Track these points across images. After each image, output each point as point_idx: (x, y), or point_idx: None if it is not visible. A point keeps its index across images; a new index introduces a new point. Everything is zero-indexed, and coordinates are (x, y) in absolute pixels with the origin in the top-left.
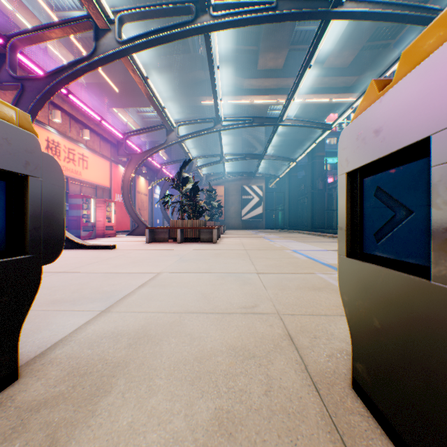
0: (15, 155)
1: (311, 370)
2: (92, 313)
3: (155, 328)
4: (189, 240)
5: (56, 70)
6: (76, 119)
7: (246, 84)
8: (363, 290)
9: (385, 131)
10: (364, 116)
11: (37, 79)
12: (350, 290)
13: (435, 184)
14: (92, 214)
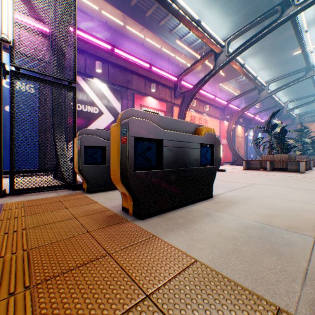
0: (212, 140)
1: None
2: (225, 190)
3: (251, 197)
4: (276, 170)
5: (196, 84)
6: (201, 101)
7: None
8: None
9: None
10: None
11: (188, 90)
12: None
13: None
14: None
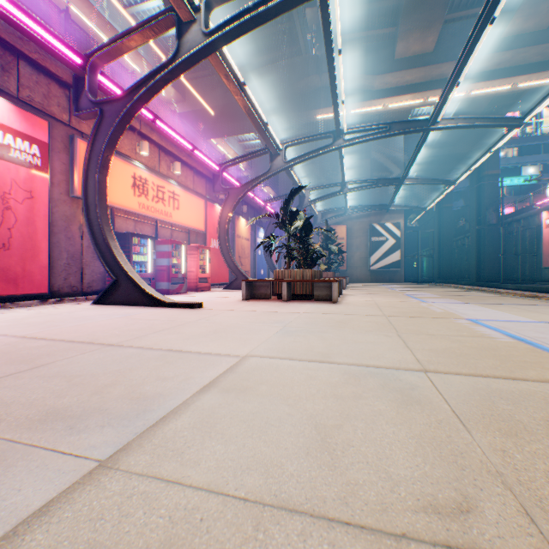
0: None
1: None
2: (76, 470)
3: None
4: (298, 297)
5: (135, 86)
6: (166, 151)
7: (377, 83)
8: None
9: None
10: None
11: (116, 100)
12: None
13: None
14: (183, 264)
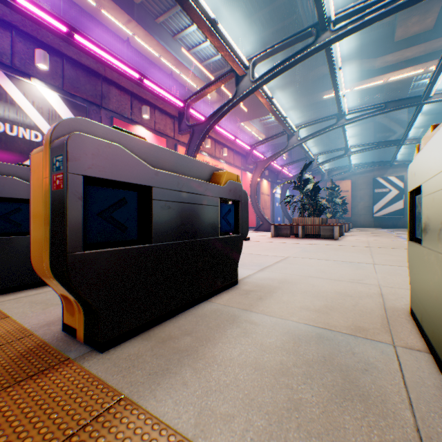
0: (237, 194)
1: (386, 305)
2: (254, 270)
3: (290, 279)
4: (309, 236)
5: (211, 115)
6: (218, 142)
7: (377, 64)
8: (411, 257)
9: (415, 176)
10: (411, 164)
11: (200, 124)
12: (409, 259)
13: (421, 205)
14: None
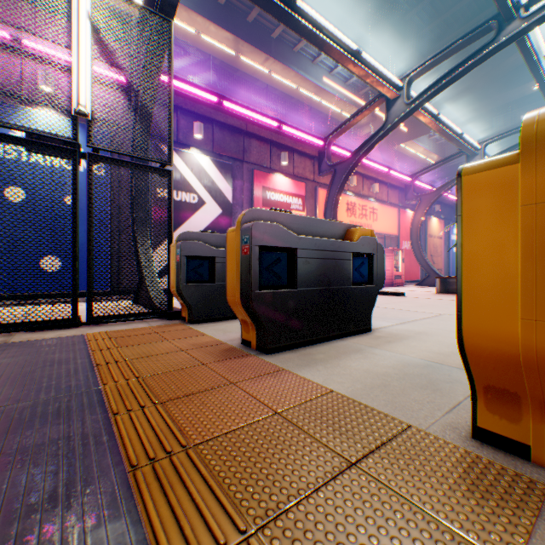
0: (370, 247)
1: None
2: (393, 323)
3: (430, 332)
4: None
5: (356, 150)
6: (366, 177)
7: None
8: None
9: None
10: None
11: (343, 162)
12: None
13: None
14: None
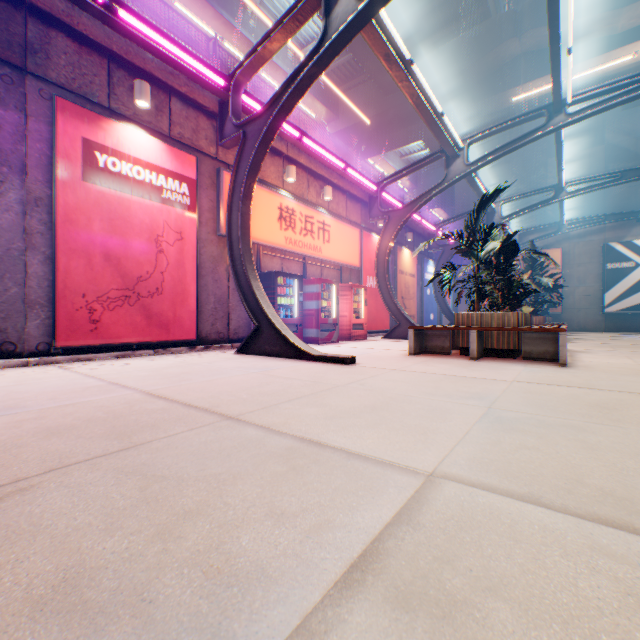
0: None
1: None
2: None
3: None
4: (494, 354)
5: (277, 94)
6: (314, 175)
7: (622, 21)
8: None
9: None
10: None
11: (257, 117)
12: None
13: None
14: (333, 307)
